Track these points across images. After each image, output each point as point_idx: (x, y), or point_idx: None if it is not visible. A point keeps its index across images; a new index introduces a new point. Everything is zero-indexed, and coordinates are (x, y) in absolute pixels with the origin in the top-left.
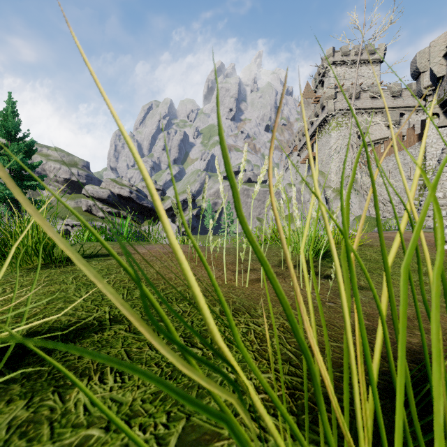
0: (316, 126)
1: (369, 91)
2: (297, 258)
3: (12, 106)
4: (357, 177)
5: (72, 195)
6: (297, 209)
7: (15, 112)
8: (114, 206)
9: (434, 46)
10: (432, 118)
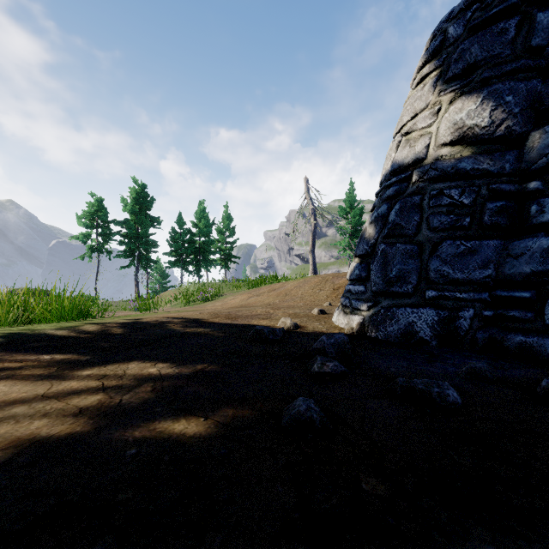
0: None
1: None
2: None
3: (352, 186)
4: None
5: None
6: None
7: (353, 189)
8: None
9: None
10: None
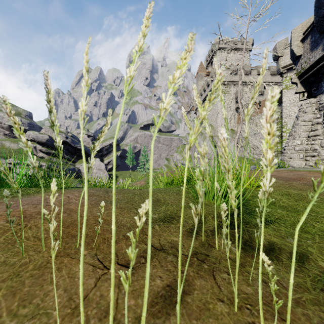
0: (208, 92)
1: (243, 70)
2: (213, 210)
3: None
4: (235, 129)
5: (16, 139)
6: (271, 151)
7: None
8: (52, 148)
9: (294, 33)
10: (287, 89)
